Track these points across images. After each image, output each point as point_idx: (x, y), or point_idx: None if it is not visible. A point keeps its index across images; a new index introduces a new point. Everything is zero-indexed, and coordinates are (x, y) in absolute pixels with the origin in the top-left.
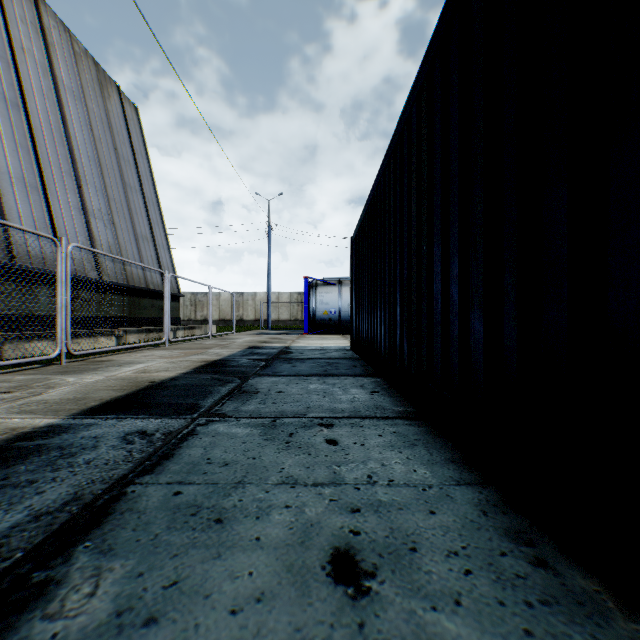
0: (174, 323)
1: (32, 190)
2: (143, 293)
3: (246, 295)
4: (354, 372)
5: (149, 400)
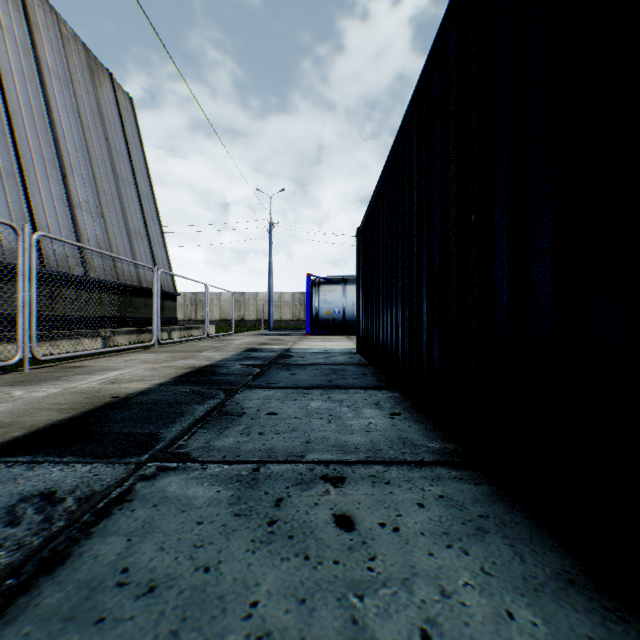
0: (170, 323)
1: (8, 178)
2: (135, 291)
3: (247, 294)
4: (365, 383)
5: (95, 427)
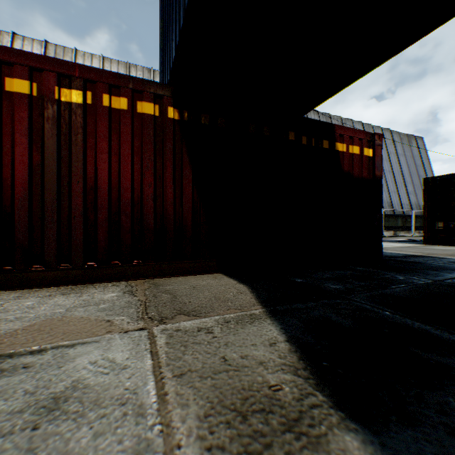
0: None
1: (394, 193)
2: None
3: None
4: None
5: None
